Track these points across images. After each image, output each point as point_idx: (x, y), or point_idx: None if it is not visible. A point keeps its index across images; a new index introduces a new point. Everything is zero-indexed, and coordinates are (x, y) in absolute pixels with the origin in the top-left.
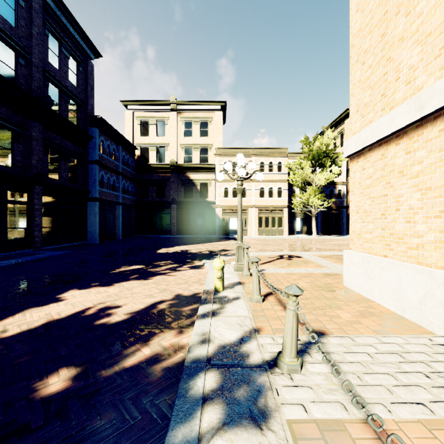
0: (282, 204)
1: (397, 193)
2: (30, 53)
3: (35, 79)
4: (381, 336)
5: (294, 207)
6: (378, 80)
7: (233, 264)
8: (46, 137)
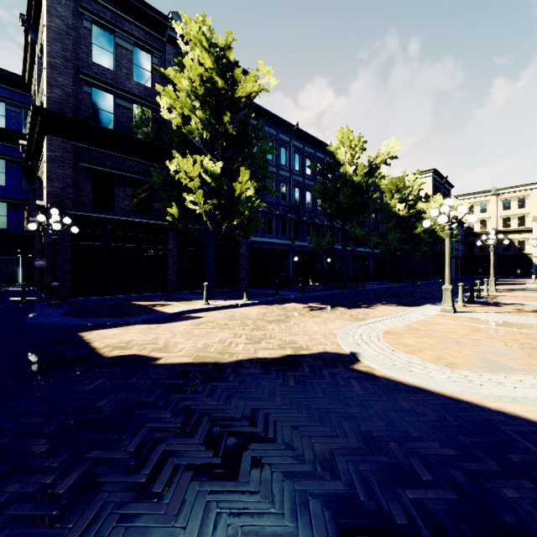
0: None
1: None
2: None
3: None
4: None
5: None
6: None
7: None
8: None
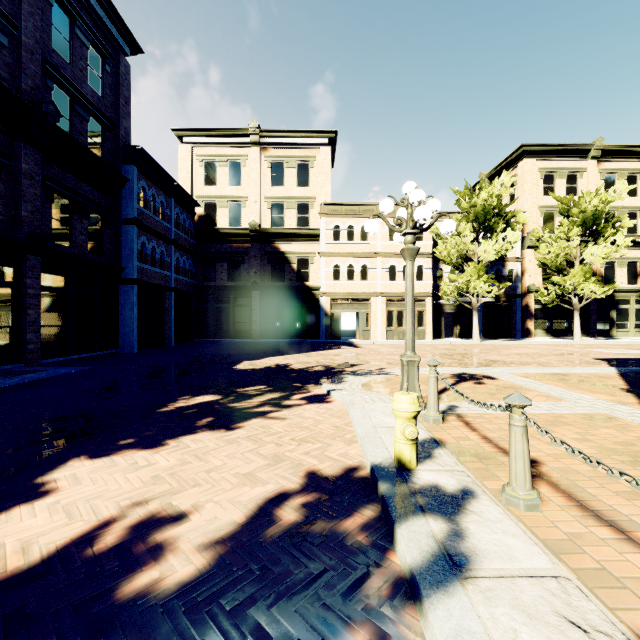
0: (424, 291)
1: None
2: (19, 26)
3: (27, 73)
4: None
5: (443, 296)
6: None
7: (385, 393)
8: (49, 175)
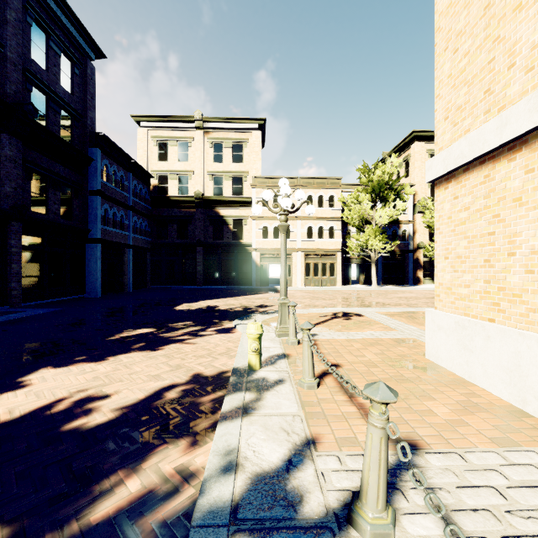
0: (335, 247)
1: (510, 230)
2: (5, 44)
3: (11, 80)
4: (505, 451)
5: (349, 251)
6: (479, 71)
7: (274, 326)
8: (28, 158)
